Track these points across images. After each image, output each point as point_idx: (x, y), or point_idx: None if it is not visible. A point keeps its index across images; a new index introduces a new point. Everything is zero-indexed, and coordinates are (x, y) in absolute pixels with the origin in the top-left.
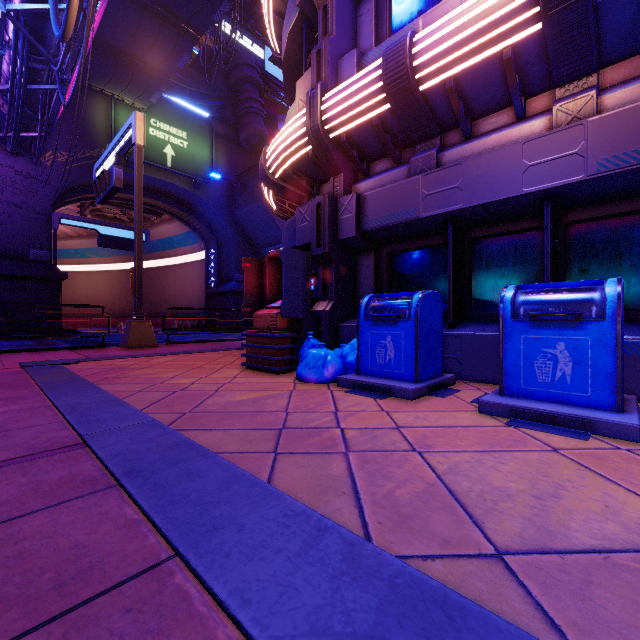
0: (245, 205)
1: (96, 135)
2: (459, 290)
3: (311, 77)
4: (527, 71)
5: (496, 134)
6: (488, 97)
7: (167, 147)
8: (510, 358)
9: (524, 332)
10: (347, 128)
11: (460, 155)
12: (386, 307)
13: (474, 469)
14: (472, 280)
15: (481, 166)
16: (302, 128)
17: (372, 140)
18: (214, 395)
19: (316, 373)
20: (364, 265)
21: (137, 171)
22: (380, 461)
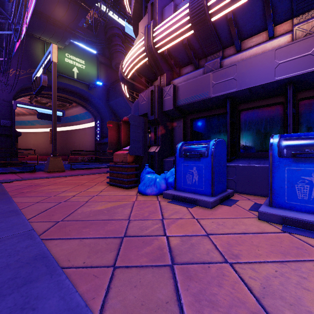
0: (115, 98)
1: (37, 61)
2: (233, 140)
3: (147, 19)
4: (277, 7)
5: (256, 47)
6: (252, 25)
7: (74, 68)
8: (277, 182)
9: (288, 165)
10: (168, 46)
11: (234, 61)
12: (192, 149)
13: (285, 288)
14: (240, 134)
15: (248, 65)
16: (142, 47)
17: (182, 54)
18: (84, 205)
19: (150, 189)
20: (177, 126)
21: (53, 76)
22: (201, 277)
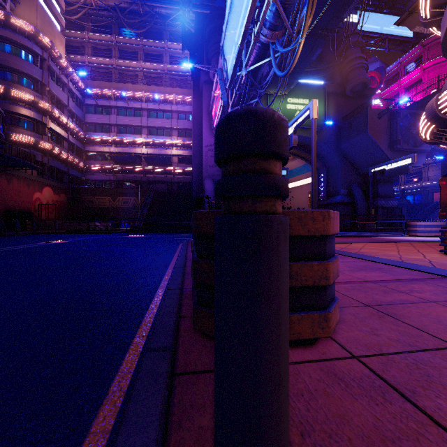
0: (350, 138)
1: None
2: None
3: None
4: None
5: None
6: None
7: (297, 113)
8: None
9: None
10: None
11: None
12: None
13: None
14: None
15: None
16: None
17: None
18: None
19: None
20: None
21: (313, 134)
22: None
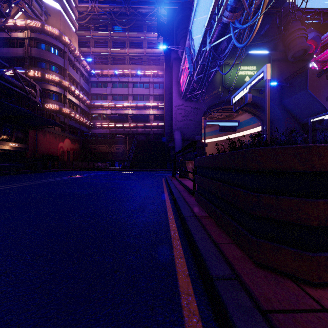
0: (292, 95)
1: (216, 84)
2: None
3: None
4: None
5: None
6: None
7: (246, 77)
8: None
9: None
10: None
11: None
12: None
13: None
14: None
15: None
16: None
17: None
18: None
19: None
20: None
21: (267, 92)
22: None
